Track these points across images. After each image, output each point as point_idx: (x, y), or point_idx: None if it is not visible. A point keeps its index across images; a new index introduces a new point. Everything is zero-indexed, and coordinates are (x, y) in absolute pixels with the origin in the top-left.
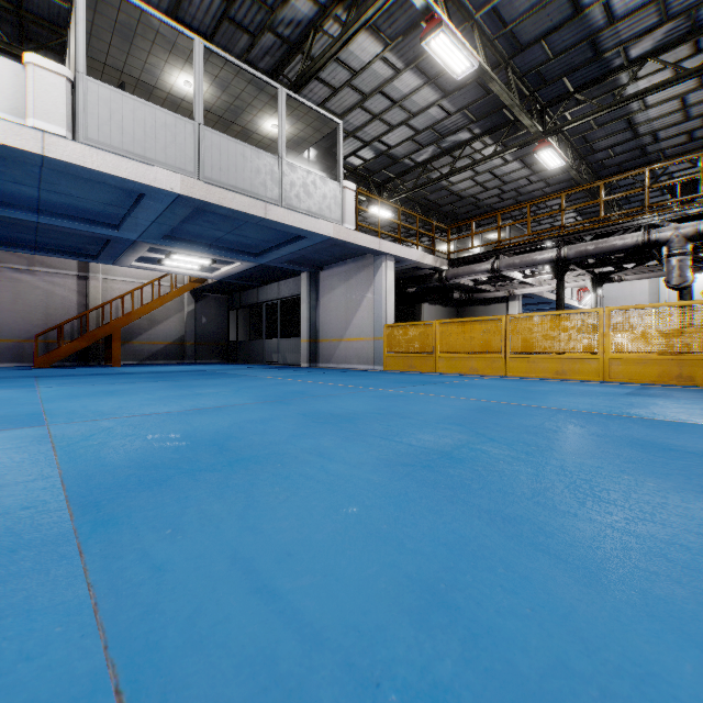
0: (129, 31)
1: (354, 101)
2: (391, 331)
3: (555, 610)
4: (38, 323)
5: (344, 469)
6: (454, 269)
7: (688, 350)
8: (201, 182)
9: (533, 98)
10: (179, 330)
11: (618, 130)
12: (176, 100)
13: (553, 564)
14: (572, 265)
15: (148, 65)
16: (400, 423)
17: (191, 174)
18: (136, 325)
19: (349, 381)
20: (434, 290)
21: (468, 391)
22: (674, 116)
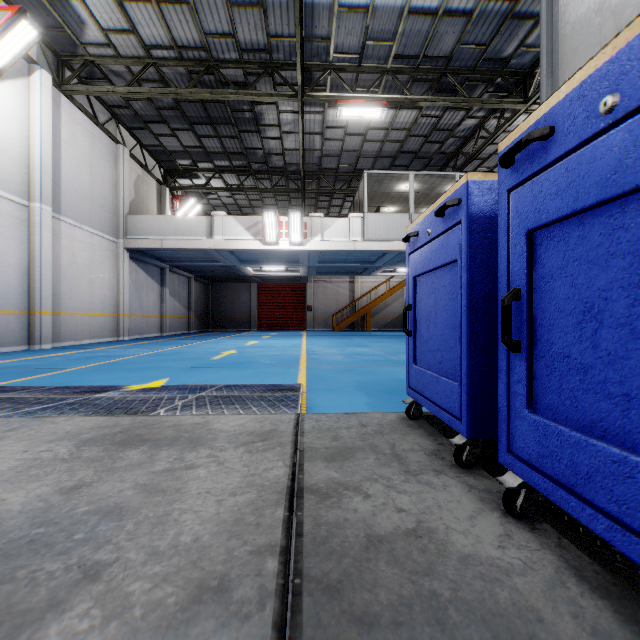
0: (381, 180)
1: None
2: None
3: None
4: (333, 308)
5: None
6: None
7: None
8: None
9: None
10: (401, 309)
11: None
12: (400, 193)
13: None
14: None
15: (388, 187)
16: None
17: None
18: (377, 307)
19: None
20: None
21: None
22: None
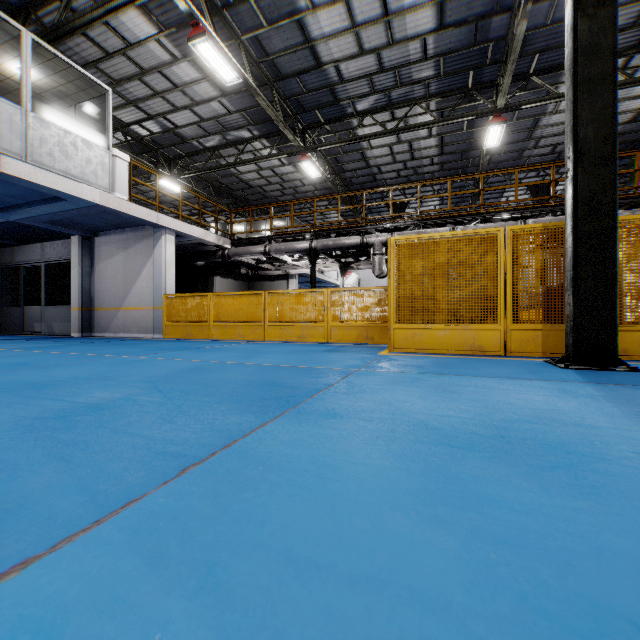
0: None
1: (132, 72)
2: (171, 301)
3: (9, 491)
4: None
5: None
6: (235, 248)
7: (372, 320)
8: None
9: (296, 118)
10: None
11: (357, 159)
12: None
13: (57, 465)
14: (323, 254)
15: None
16: (94, 385)
17: None
18: None
19: (105, 350)
20: (226, 265)
21: (209, 354)
22: (389, 158)
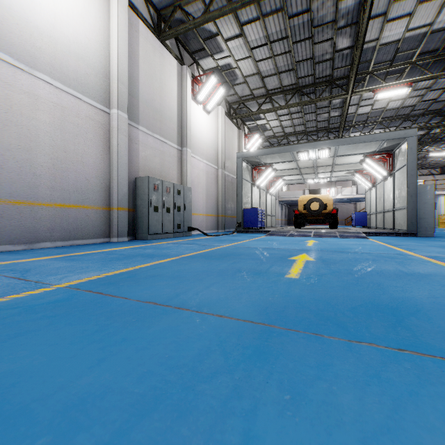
0: None
1: None
2: (439, 216)
3: None
4: (345, 216)
5: None
6: None
7: None
8: None
9: None
10: None
11: None
12: None
13: None
14: None
15: None
16: None
17: None
18: None
19: None
20: None
21: None
22: None
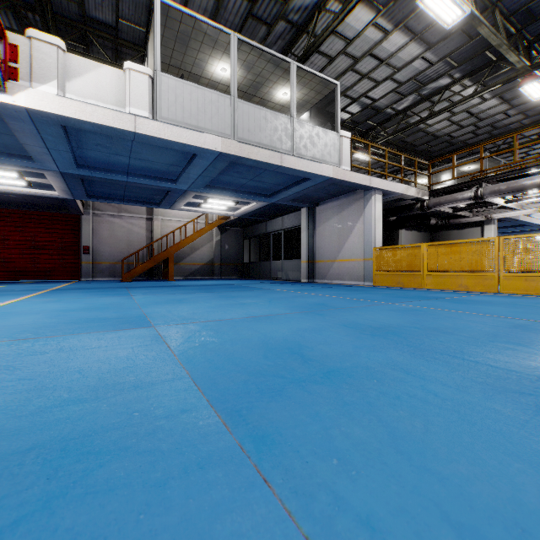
0: (186, 36)
1: (346, 66)
2: (380, 253)
3: None
4: (123, 251)
5: (451, 392)
6: (435, 198)
7: None
8: (235, 142)
9: (519, 36)
10: (210, 254)
11: None
12: (214, 84)
13: None
14: None
15: (197, 60)
16: (450, 339)
17: (229, 136)
18: (182, 251)
19: (354, 295)
20: (411, 218)
21: (480, 307)
22: None
